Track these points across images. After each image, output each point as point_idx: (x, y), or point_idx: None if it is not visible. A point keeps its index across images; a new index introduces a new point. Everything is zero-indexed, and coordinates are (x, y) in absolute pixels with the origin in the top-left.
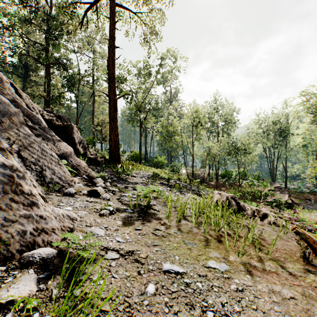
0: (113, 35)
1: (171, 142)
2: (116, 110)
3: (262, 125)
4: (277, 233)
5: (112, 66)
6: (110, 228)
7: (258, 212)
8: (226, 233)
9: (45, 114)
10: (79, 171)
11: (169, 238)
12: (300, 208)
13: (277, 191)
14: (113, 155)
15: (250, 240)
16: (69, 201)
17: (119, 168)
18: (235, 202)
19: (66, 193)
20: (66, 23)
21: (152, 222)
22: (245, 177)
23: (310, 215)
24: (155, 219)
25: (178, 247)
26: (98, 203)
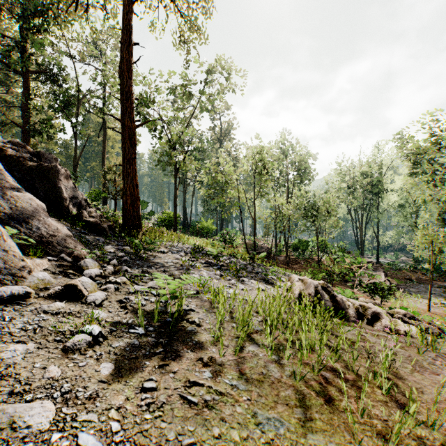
0: (129, 24)
1: (222, 199)
2: (134, 146)
3: (346, 177)
4: (407, 353)
5: (128, 74)
6: (76, 392)
7: (364, 310)
8: (333, 370)
9: (9, 148)
10: (53, 246)
11: (221, 411)
12: (400, 292)
13: (369, 269)
14: (129, 217)
15: (383, 389)
16: (0, 316)
17: (134, 239)
18: (328, 296)
19: (0, 297)
20: (51, 1)
21: (184, 359)
22: (325, 248)
23: (415, 302)
24: (192, 349)
25: (242, 442)
26: (72, 315)
